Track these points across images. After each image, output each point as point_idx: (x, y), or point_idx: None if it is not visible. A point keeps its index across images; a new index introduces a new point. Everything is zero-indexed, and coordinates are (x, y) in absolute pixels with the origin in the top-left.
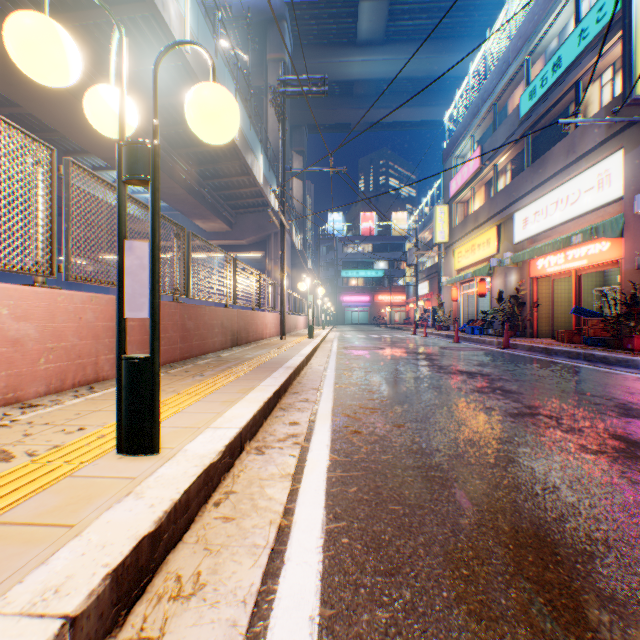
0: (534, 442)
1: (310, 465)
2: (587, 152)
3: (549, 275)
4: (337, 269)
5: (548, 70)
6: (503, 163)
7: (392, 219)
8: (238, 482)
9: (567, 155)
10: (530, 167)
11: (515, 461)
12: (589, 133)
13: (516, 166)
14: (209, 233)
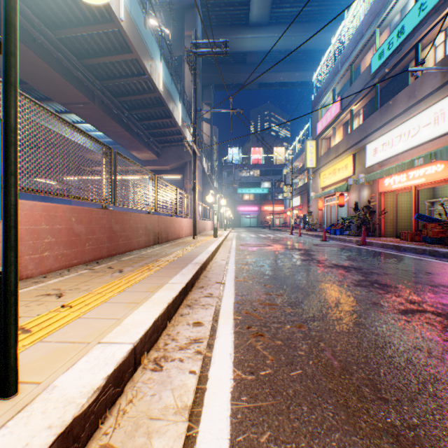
0: (443, 349)
1: (211, 388)
2: (425, 96)
3: (394, 190)
4: (235, 188)
5: (394, 36)
6: (357, 108)
7: (274, 152)
8: (120, 426)
9: (409, 99)
10: (379, 110)
11: (440, 380)
12: (427, 82)
13: (367, 110)
14: (142, 161)
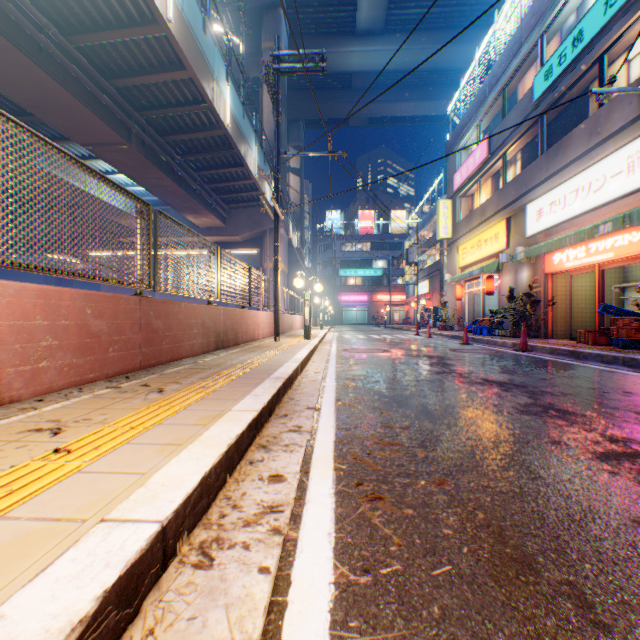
0: None
1: (296, 603)
2: (615, 132)
3: (567, 270)
4: (335, 268)
5: (567, 46)
6: (513, 152)
7: (391, 217)
8: None
9: (590, 137)
10: (545, 153)
11: None
12: (617, 111)
13: (527, 155)
14: (202, 229)
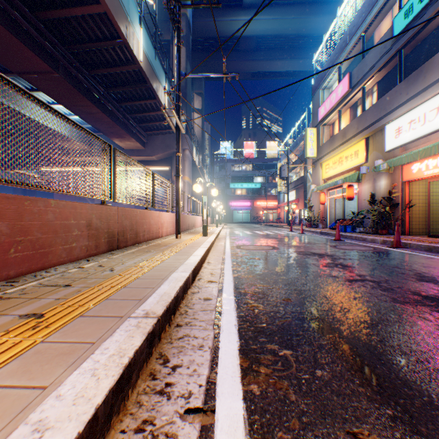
0: None
1: None
2: None
3: (425, 178)
4: (227, 182)
5: None
6: (370, 85)
7: (266, 146)
8: None
9: None
10: (405, 80)
11: None
12: None
13: (384, 86)
14: (126, 150)
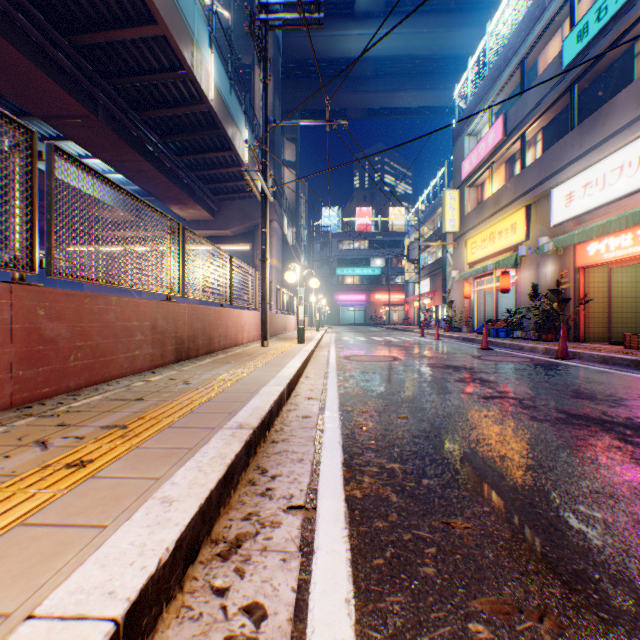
0: None
1: None
2: None
3: (605, 263)
4: (332, 267)
5: None
6: (533, 132)
7: (389, 215)
8: None
9: None
10: (578, 127)
11: None
12: None
13: (551, 133)
14: (189, 222)
